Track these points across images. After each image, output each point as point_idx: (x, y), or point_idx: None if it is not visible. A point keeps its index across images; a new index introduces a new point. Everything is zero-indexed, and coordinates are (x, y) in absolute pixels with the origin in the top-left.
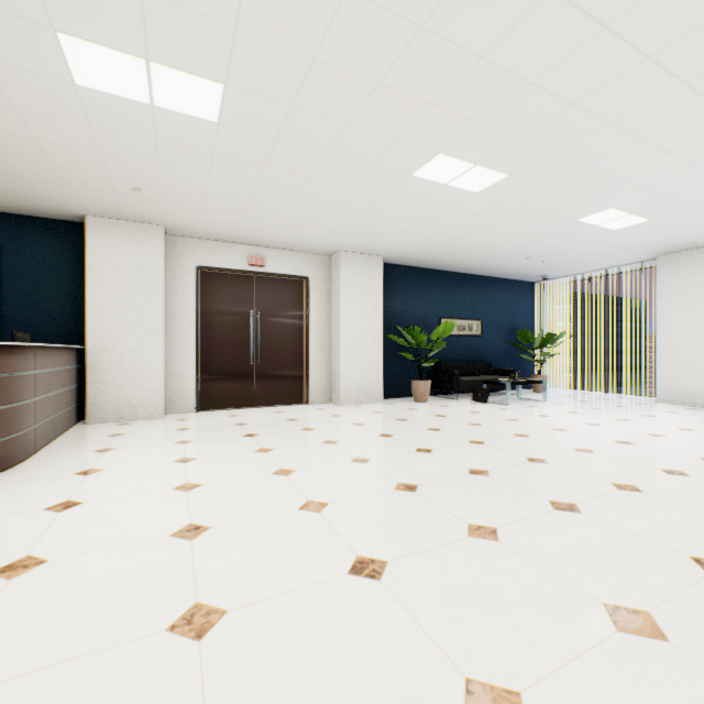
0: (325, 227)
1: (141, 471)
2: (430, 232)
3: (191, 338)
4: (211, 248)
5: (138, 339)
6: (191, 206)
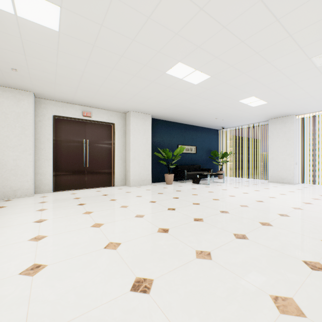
0: (122, 98)
1: (10, 229)
2: (174, 103)
3: (50, 153)
4: (61, 106)
5: (17, 153)
6: (48, 81)
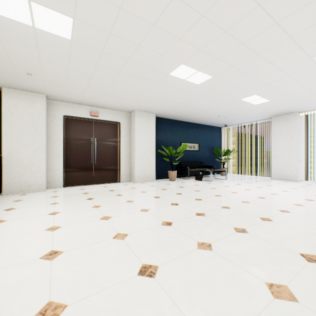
0: (127, 98)
1: (28, 220)
2: (177, 103)
3: (61, 151)
4: (71, 106)
5: (31, 151)
6: (60, 84)
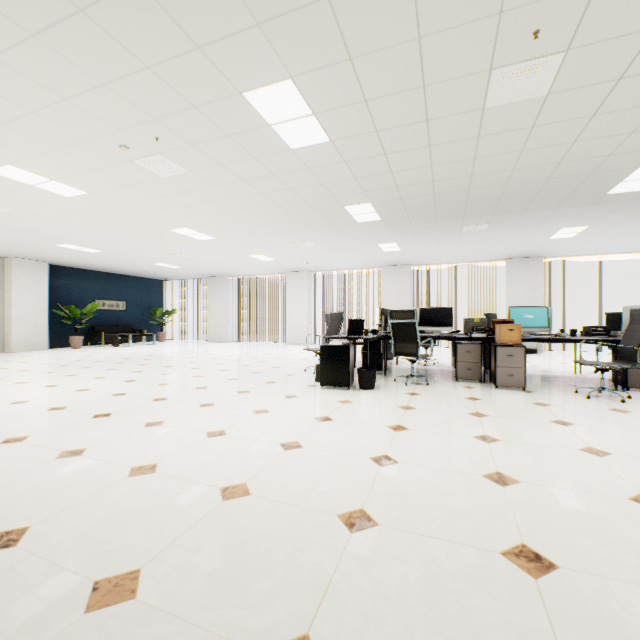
0: (1, 249)
1: None
2: (77, 258)
3: None
4: None
5: None
6: None
